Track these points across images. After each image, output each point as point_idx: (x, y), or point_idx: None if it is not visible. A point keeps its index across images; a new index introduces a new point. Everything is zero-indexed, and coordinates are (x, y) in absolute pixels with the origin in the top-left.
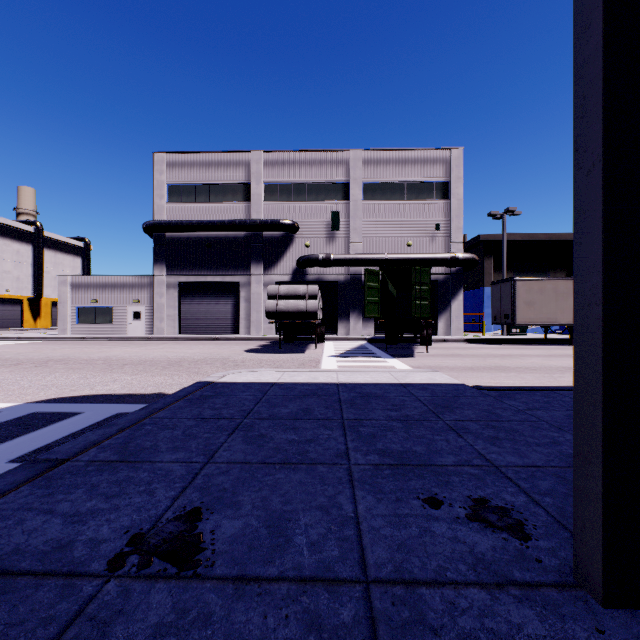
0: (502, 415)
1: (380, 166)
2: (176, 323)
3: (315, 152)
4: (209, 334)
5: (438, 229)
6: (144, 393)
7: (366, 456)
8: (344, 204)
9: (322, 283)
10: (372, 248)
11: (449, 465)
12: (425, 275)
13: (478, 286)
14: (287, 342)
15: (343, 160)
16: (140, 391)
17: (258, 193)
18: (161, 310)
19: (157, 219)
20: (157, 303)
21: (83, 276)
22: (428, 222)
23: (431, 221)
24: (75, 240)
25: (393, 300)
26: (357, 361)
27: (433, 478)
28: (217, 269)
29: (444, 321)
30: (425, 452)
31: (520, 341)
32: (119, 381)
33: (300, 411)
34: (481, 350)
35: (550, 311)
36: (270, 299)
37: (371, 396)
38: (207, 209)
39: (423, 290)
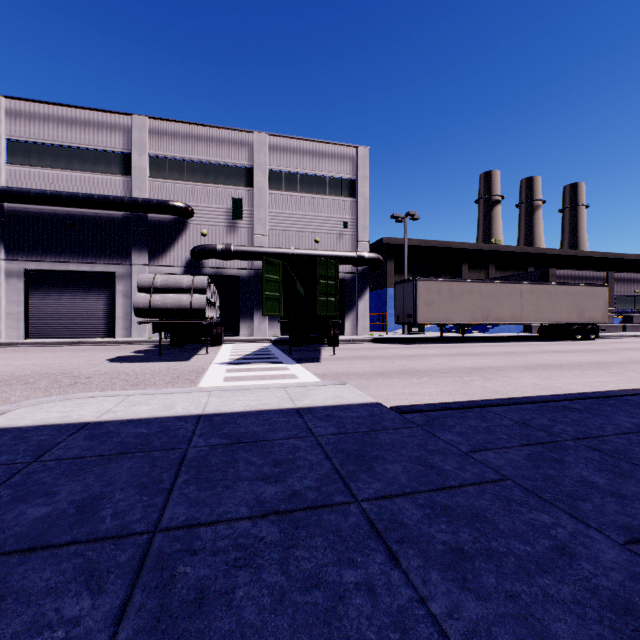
0: (446, 470)
1: (287, 154)
2: (21, 323)
3: (213, 128)
4: (72, 337)
5: (345, 227)
6: None
7: None
8: (247, 191)
9: (222, 278)
10: (278, 242)
11: None
12: (332, 268)
13: (381, 287)
14: (175, 346)
15: (246, 142)
16: None
17: (141, 166)
18: None
19: None
20: None
21: None
22: (336, 219)
23: (339, 218)
24: None
25: (300, 298)
26: (252, 369)
27: None
28: (84, 255)
29: (351, 321)
30: None
31: (420, 340)
32: None
33: (71, 510)
34: (387, 350)
35: (446, 311)
36: (142, 292)
37: (244, 442)
38: (69, 178)
39: (330, 285)
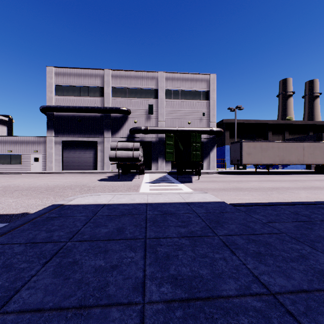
0: (255, 228)
1: (174, 81)
2: (60, 164)
3: (139, 72)
4: (80, 170)
5: (203, 115)
6: (13, 213)
7: (160, 287)
8: (155, 100)
9: (143, 142)
10: (170, 124)
11: (233, 296)
12: (198, 138)
13: (222, 145)
14: (123, 174)
15: (155, 77)
16: (12, 211)
17: (108, 92)
18: (51, 156)
19: (49, 104)
20: (49, 152)
21: (2, 136)
22: (198, 111)
23: (200, 111)
24: (2, 116)
25: (181, 151)
26: (161, 185)
27: (223, 321)
28: (84, 134)
29: (206, 162)
30: (210, 277)
31: (244, 173)
32: (2, 203)
33: (115, 230)
34: (226, 178)
35: (258, 157)
36: (112, 150)
37: (167, 214)
38: (79, 100)
39: (197, 146)
